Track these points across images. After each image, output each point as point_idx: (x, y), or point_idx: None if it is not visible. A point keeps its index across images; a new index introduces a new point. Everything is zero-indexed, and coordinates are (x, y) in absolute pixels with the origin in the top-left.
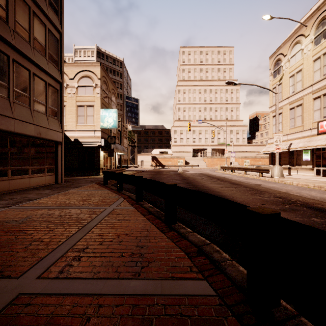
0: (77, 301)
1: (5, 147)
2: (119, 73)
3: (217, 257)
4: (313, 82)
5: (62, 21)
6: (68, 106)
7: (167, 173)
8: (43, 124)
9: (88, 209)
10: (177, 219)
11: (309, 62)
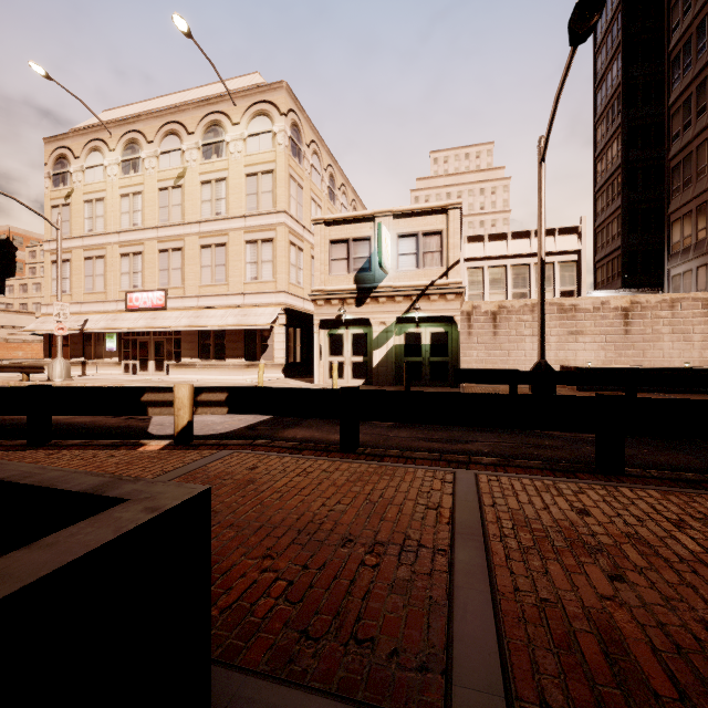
0: None
1: None
2: None
3: None
4: (120, 228)
5: None
6: None
7: None
8: None
9: None
10: None
11: (116, 195)
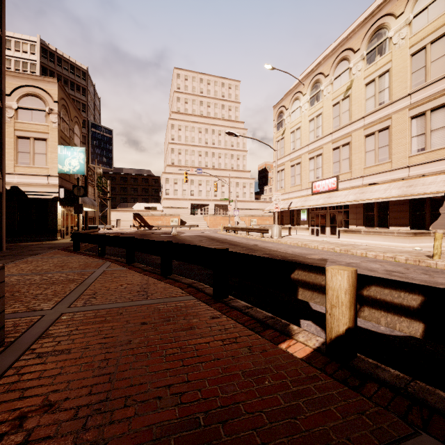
0: (109, 310)
1: None
2: (81, 88)
3: (201, 287)
4: (308, 142)
5: (2, 19)
6: None
7: (157, 236)
8: None
9: (73, 272)
10: (172, 271)
11: (306, 122)
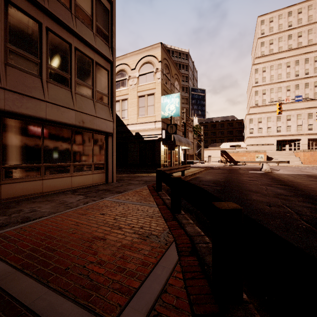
0: None
1: (37, 138)
2: (184, 66)
3: None
4: None
5: None
6: (130, 99)
7: (246, 172)
8: (87, 110)
9: None
10: None
11: None
